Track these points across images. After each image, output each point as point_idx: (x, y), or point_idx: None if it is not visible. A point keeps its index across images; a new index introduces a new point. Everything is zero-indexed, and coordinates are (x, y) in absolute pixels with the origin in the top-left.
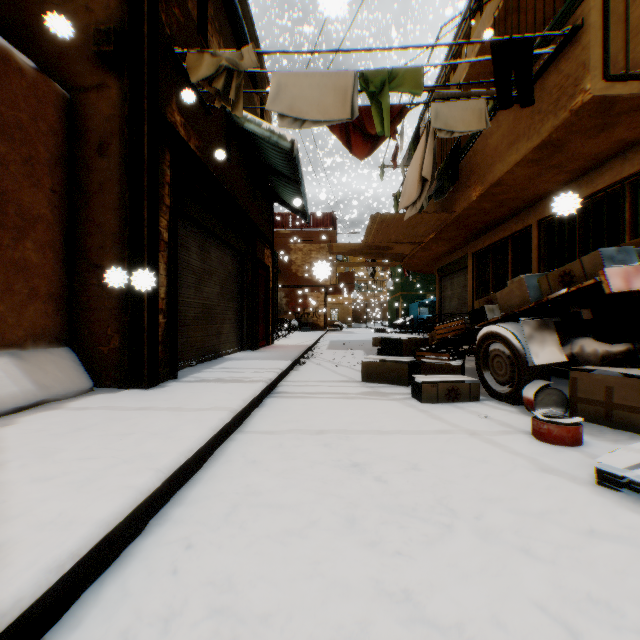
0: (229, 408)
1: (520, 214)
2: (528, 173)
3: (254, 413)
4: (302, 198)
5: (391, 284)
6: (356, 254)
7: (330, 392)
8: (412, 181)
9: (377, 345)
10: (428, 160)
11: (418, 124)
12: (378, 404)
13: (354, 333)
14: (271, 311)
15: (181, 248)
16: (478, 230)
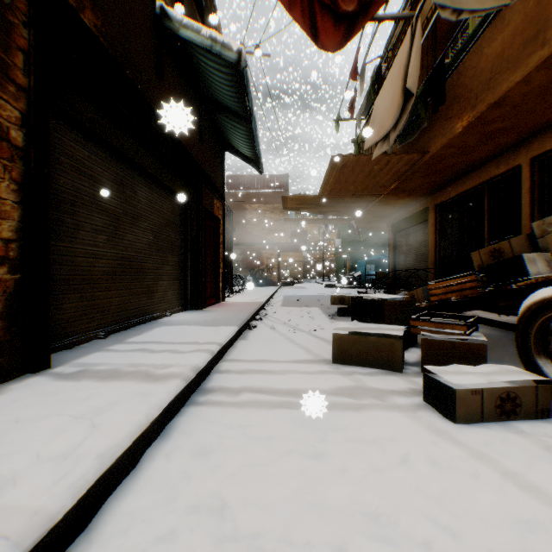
0: (24, 518)
1: (503, 155)
2: (548, 82)
3: (139, 466)
4: (254, 142)
5: (339, 243)
6: (310, 209)
7: (290, 389)
8: (384, 110)
9: (337, 303)
10: (415, 68)
11: (380, 64)
12: (379, 427)
13: (306, 288)
14: (222, 266)
15: (79, 175)
16: (446, 178)
